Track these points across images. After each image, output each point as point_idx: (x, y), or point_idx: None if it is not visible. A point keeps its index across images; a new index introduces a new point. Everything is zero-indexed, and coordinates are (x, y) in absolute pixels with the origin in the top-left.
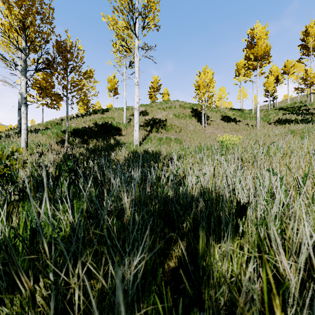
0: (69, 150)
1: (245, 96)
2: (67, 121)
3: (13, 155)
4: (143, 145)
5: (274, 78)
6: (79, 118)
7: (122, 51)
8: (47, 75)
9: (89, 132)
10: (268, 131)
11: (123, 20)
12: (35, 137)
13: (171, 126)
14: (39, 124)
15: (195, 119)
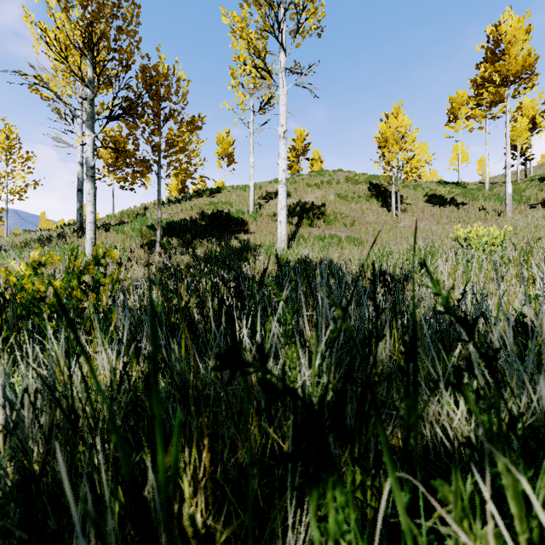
0: (165, 259)
1: (465, 158)
2: (159, 208)
3: (97, 264)
4: (296, 250)
5: (528, 120)
6: (174, 205)
7: (247, 85)
8: (128, 125)
9: (193, 228)
10: (541, 220)
11: (262, 17)
12: (105, 236)
13: (335, 215)
14: (108, 216)
15: (376, 202)
